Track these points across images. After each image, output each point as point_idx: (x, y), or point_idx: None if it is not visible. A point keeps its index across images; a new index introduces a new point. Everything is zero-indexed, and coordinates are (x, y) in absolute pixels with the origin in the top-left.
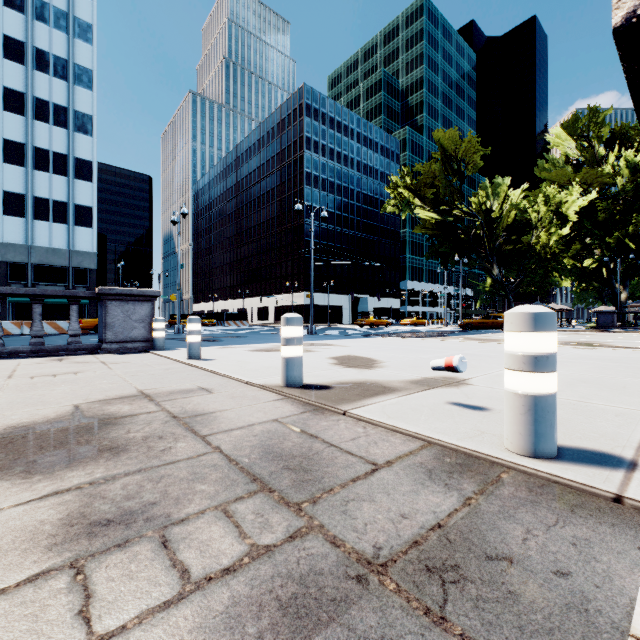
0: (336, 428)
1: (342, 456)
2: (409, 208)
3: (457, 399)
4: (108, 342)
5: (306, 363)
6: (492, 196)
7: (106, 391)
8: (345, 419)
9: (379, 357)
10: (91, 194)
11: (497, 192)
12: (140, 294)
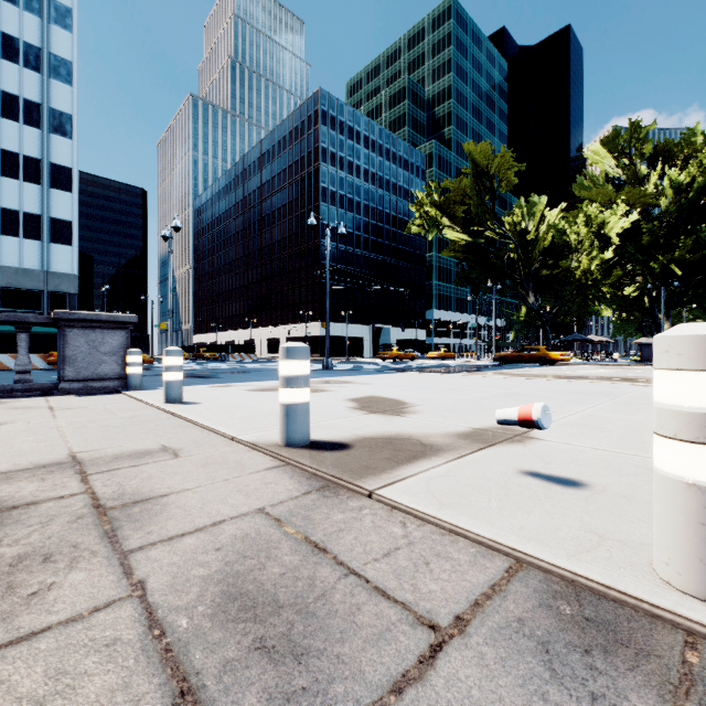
0: (358, 527)
1: (370, 603)
2: (437, 228)
3: (531, 465)
4: (67, 380)
5: (318, 407)
6: (527, 216)
7: (21, 455)
8: (371, 506)
9: (409, 398)
10: (70, 206)
11: (533, 212)
12: (110, 320)
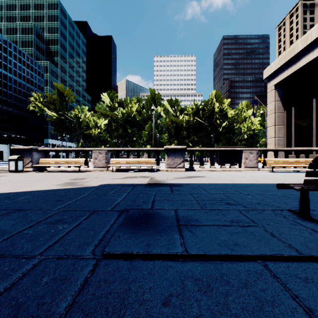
0: None
1: None
2: (42, 111)
3: None
4: None
5: None
6: (81, 112)
7: None
8: None
9: None
10: None
11: (83, 111)
12: None
